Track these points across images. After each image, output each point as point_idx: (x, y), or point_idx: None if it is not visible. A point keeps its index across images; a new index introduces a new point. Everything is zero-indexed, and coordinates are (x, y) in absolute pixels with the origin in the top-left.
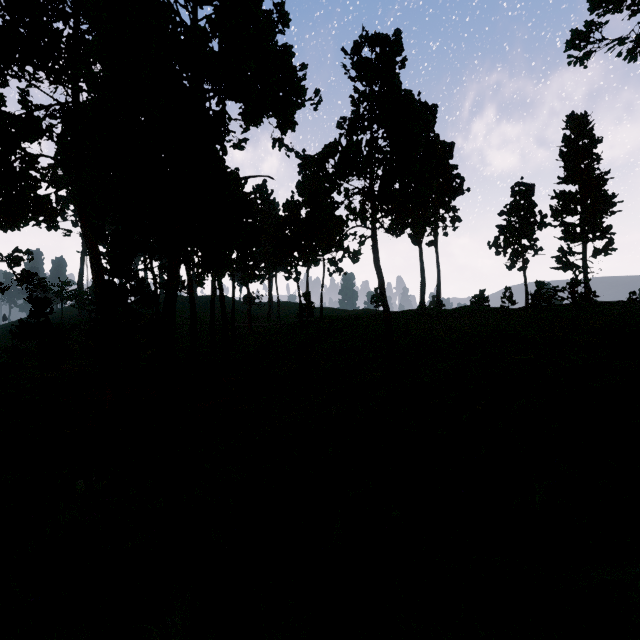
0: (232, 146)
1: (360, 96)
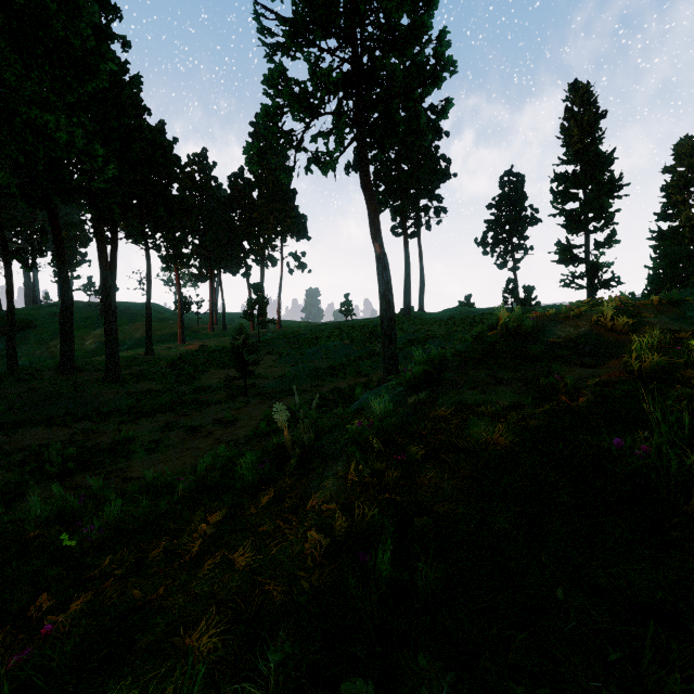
0: None
1: None
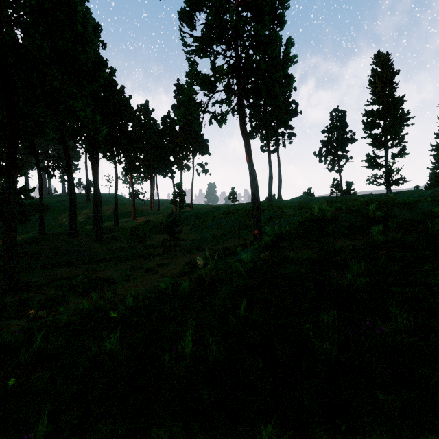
0: None
1: None
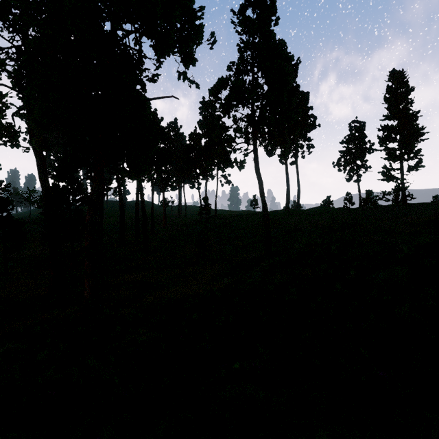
0: (147, 79)
1: (245, 45)
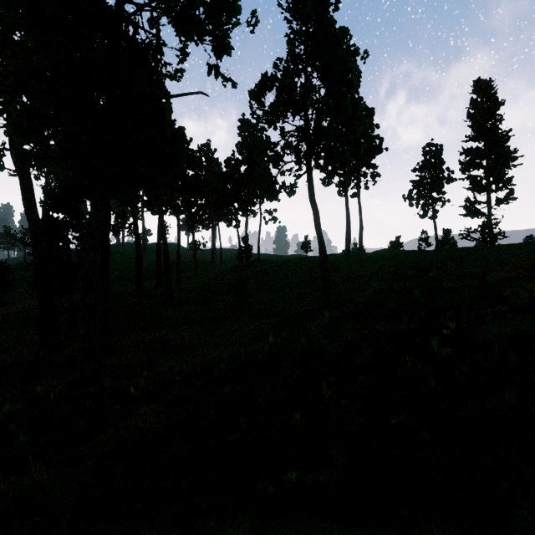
0: (168, 76)
1: (296, 35)
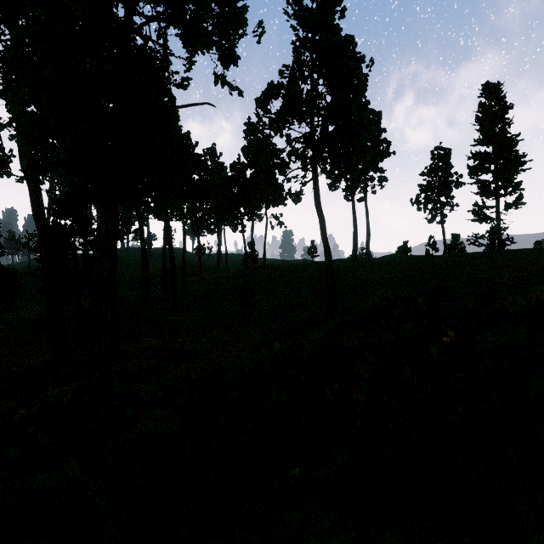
0: (175, 85)
1: (302, 43)
